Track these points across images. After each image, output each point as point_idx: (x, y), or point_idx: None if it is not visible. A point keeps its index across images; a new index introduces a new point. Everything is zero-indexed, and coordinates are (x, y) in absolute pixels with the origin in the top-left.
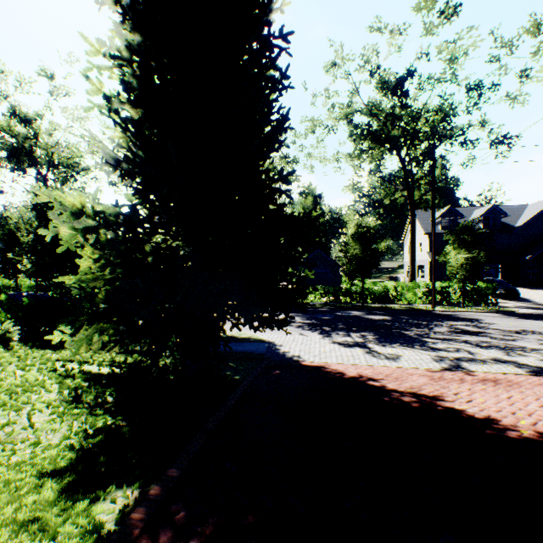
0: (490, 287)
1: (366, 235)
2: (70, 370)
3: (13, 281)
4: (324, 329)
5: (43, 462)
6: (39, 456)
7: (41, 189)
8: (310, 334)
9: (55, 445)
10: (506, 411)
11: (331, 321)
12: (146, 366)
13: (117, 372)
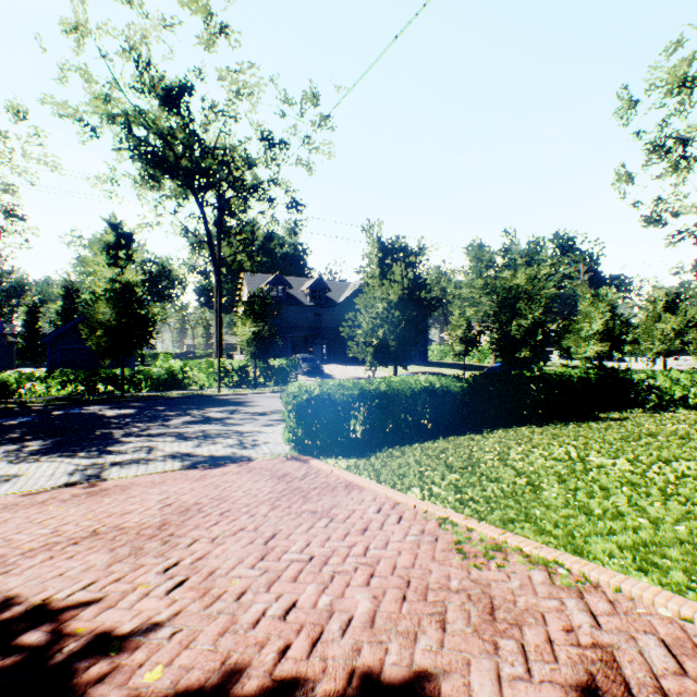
0: (291, 364)
1: (128, 294)
2: None
3: None
4: None
5: None
6: None
7: None
8: None
9: None
10: None
11: (8, 429)
12: None
13: None
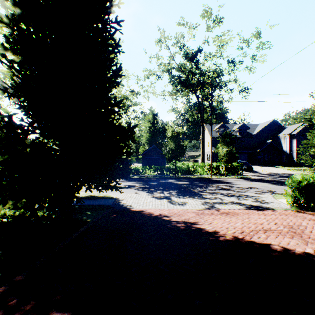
0: (239, 165)
1: (177, 137)
2: None
3: None
4: (150, 190)
5: None
6: None
7: None
8: (141, 193)
9: None
10: (225, 227)
11: (155, 185)
12: (26, 216)
13: (5, 221)
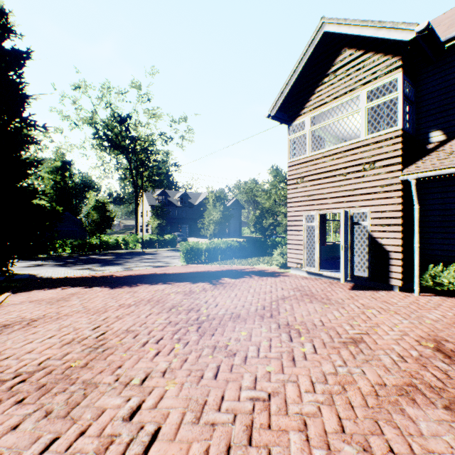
0: (173, 237)
1: (103, 207)
2: None
3: None
4: (69, 265)
5: None
6: None
7: None
8: (59, 268)
9: None
10: (128, 273)
11: (75, 262)
12: None
13: None
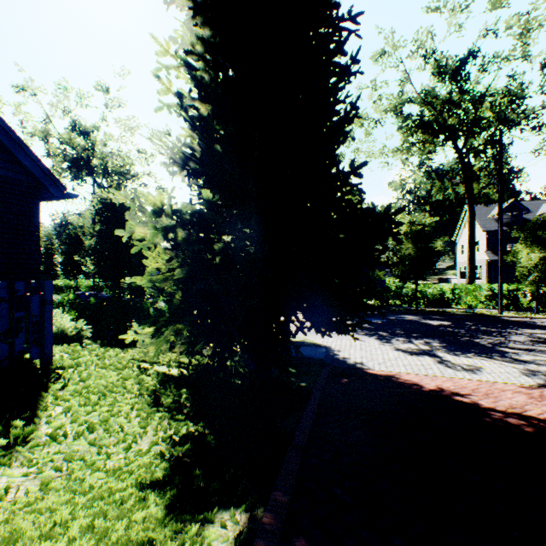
0: None
1: (421, 233)
2: (143, 370)
3: (73, 281)
4: (380, 334)
5: (139, 471)
6: (133, 462)
7: (102, 195)
8: (367, 339)
9: (145, 450)
10: None
11: (385, 326)
12: (213, 368)
13: (185, 374)
